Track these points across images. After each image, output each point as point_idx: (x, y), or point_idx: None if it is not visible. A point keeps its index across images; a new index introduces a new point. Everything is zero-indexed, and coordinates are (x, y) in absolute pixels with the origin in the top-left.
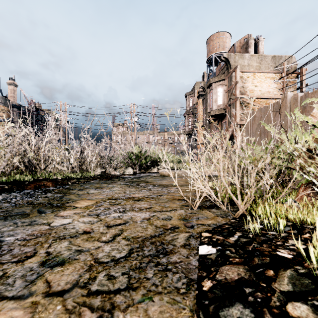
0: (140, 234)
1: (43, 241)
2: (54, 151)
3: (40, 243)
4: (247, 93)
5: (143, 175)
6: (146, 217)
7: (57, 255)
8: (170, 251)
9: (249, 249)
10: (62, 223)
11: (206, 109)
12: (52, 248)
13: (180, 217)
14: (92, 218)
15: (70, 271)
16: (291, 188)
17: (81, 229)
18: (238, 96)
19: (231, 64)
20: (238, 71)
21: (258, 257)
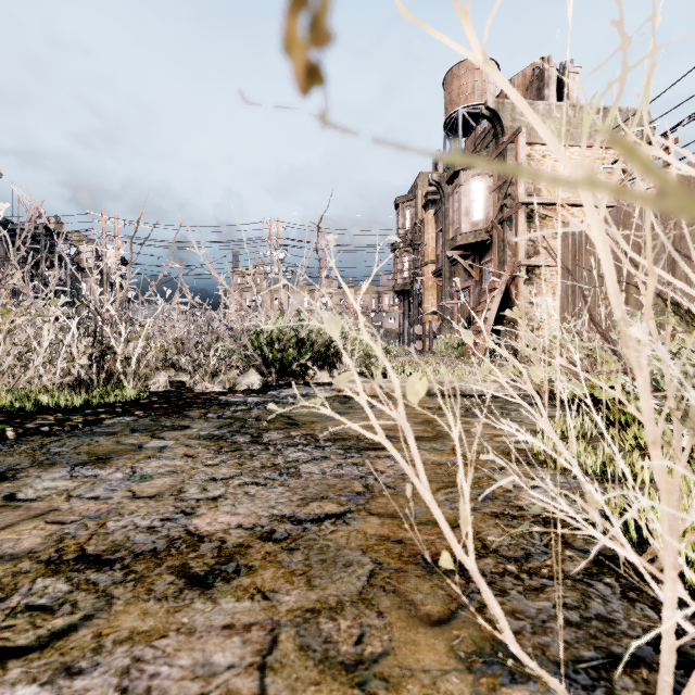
0: None
1: None
2: None
3: None
4: (541, 193)
5: (288, 393)
6: None
7: None
8: None
9: None
10: None
11: (444, 232)
12: None
13: None
14: None
15: None
16: None
17: None
18: (523, 198)
19: (504, 125)
20: (523, 140)
21: None
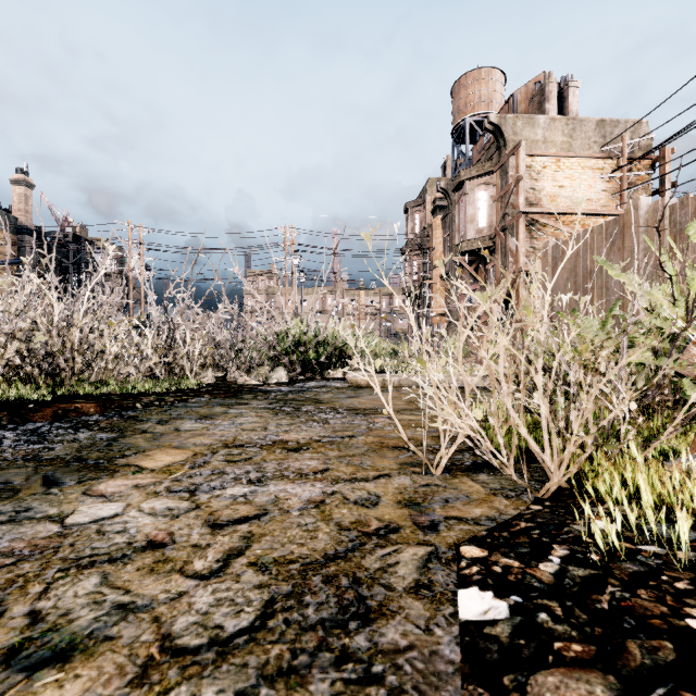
0: (297, 550)
1: (32, 573)
2: (105, 331)
3: (21, 582)
4: (541, 202)
5: (311, 385)
6: (314, 498)
7: (58, 624)
8: (377, 607)
9: (603, 607)
10: (96, 515)
11: (451, 237)
12: (50, 597)
13: (401, 498)
14: (177, 500)
15: (81, 686)
16: (684, 423)
17: (143, 535)
18: (523, 208)
19: (506, 138)
20: (523, 153)
21: (636, 639)
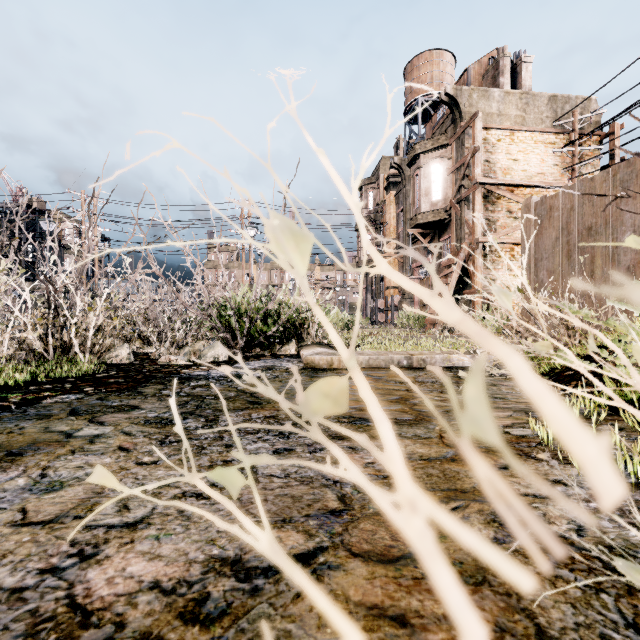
0: None
1: None
2: None
3: None
4: (496, 174)
5: (254, 365)
6: None
7: None
8: None
9: None
10: None
11: (405, 212)
12: None
13: None
14: None
15: None
16: None
17: None
18: (480, 179)
19: (462, 110)
20: (480, 124)
21: None
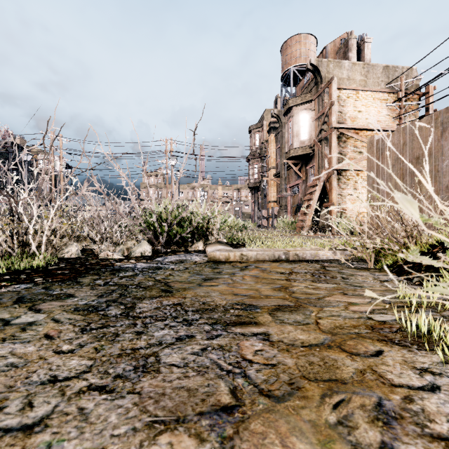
0: None
1: None
2: None
3: None
4: (346, 121)
5: (171, 259)
6: None
7: None
8: None
9: None
10: None
11: (281, 148)
12: None
13: None
14: None
15: None
16: None
17: None
18: (335, 124)
19: (322, 75)
20: (335, 85)
21: None
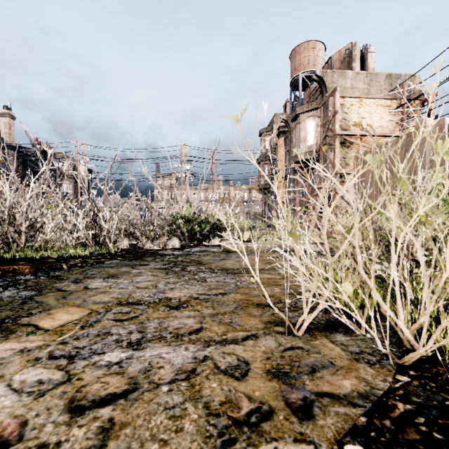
0: None
1: None
2: (44, 212)
3: None
4: (350, 128)
5: (195, 250)
6: (186, 367)
7: None
8: None
9: None
10: None
11: (290, 152)
12: None
13: (269, 366)
14: (52, 370)
15: None
16: None
17: None
18: (338, 132)
19: (327, 85)
20: (338, 95)
21: None
